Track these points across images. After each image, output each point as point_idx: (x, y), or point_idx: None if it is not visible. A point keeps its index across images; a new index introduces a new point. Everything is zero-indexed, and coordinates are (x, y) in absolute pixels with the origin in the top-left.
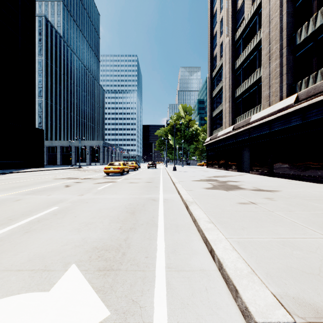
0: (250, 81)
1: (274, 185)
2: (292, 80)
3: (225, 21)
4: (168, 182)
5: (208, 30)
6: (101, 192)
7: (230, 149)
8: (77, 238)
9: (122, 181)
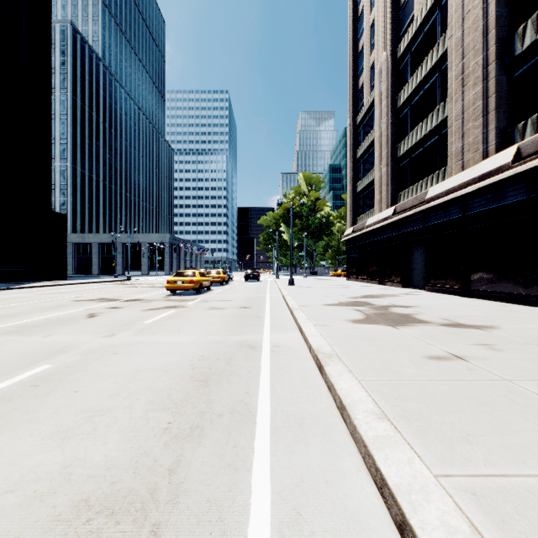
0: (425, 126)
1: (480, 314)
2: (507, 121)
3: (380, 25)
4: (280, 308)
5: (348, 42)
6: (151, 328)
7: (388, 248)
8: (51, 464)
9: (197, 305)
